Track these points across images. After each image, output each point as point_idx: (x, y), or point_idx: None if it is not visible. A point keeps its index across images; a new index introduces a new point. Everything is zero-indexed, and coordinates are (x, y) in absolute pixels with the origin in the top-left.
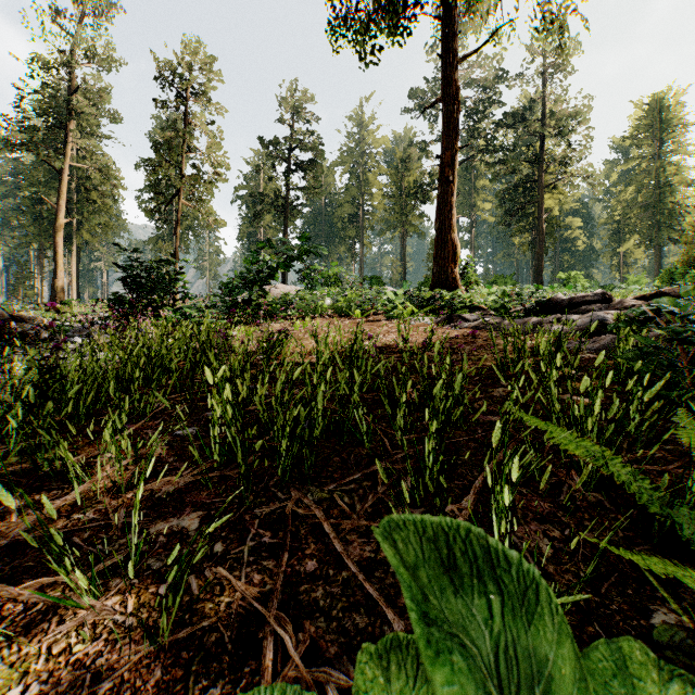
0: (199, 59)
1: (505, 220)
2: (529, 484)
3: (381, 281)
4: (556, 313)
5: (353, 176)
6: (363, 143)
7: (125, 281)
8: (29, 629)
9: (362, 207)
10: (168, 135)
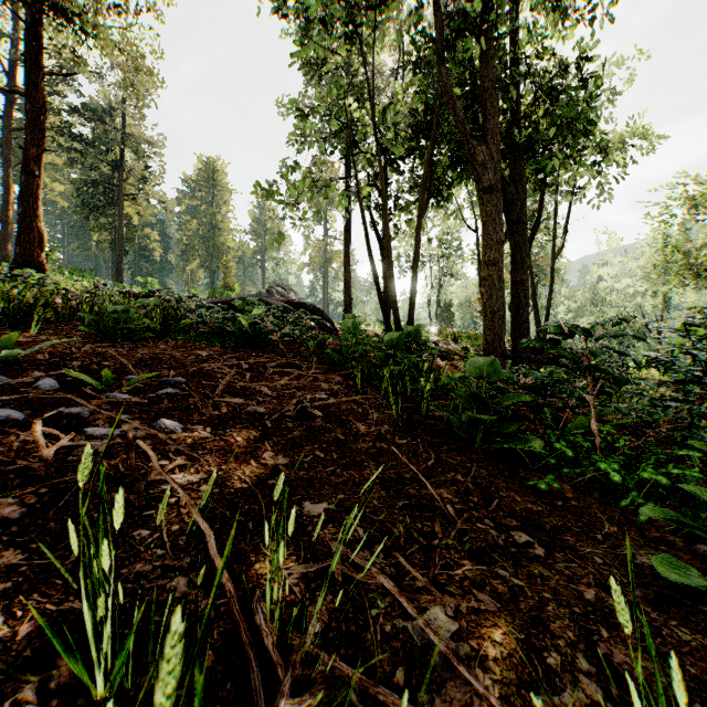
0: None
1: (83, 213)
2: None
3: None
4: None
5: None
6: None
7: None
8: None
9: None
10: None
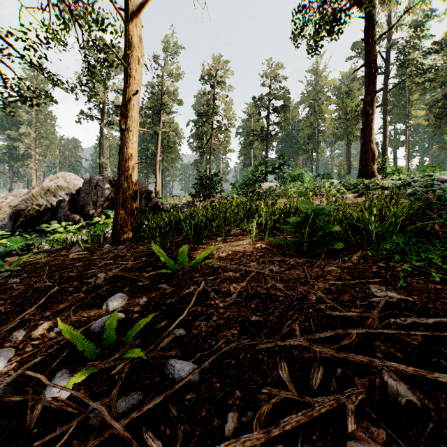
0: (221, 65)
1: (433, 123)
2: (349, 228)
3: (330, 176)
4: None
5: (311, 109)
6: (318, 86)
7: (200, 185)
8: (241, 240)
9: (317, 128)
10: (207, 108)
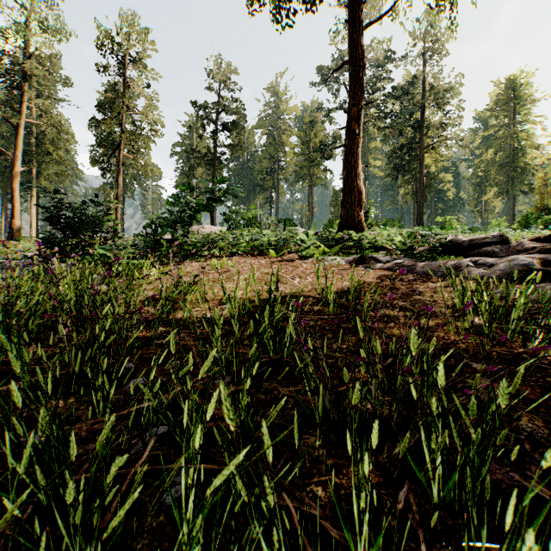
0: (137, 31)
1: (393, 174)
2: None
3: (293, 223)
4: (457, 253)
5: (270, 137)
6: (278, 111)
7: (49, 221)
8: None
9: (277, 163)
10: (111, 96)
